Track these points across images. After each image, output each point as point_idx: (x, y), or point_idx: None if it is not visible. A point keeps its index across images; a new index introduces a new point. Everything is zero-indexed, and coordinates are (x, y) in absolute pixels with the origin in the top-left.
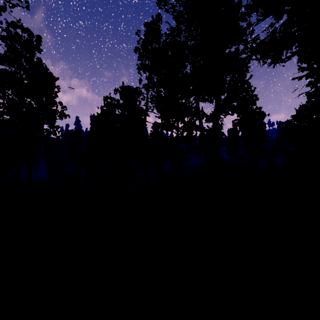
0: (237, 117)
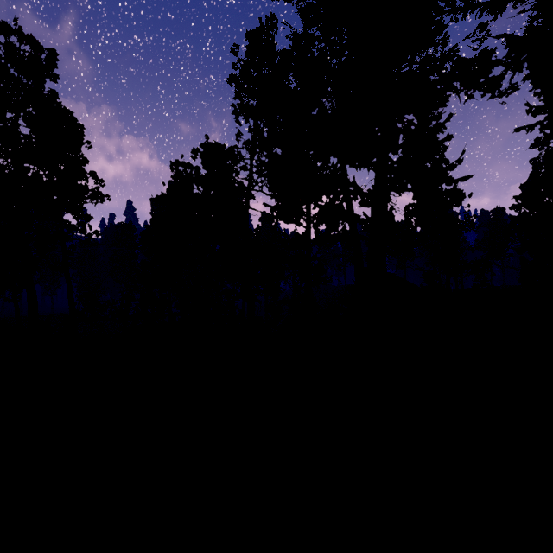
0: (414, 200)
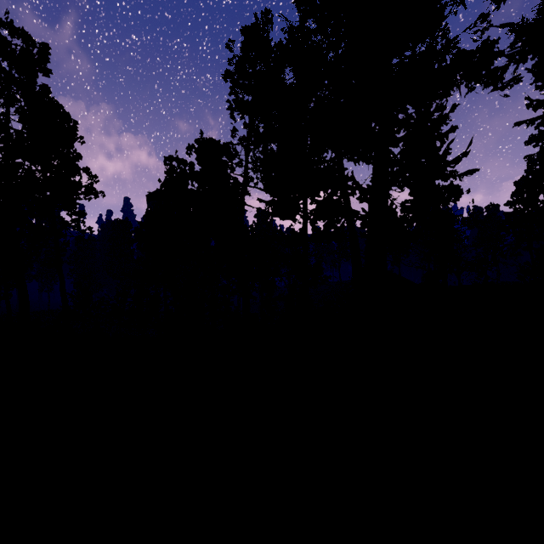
0: (410, 196)
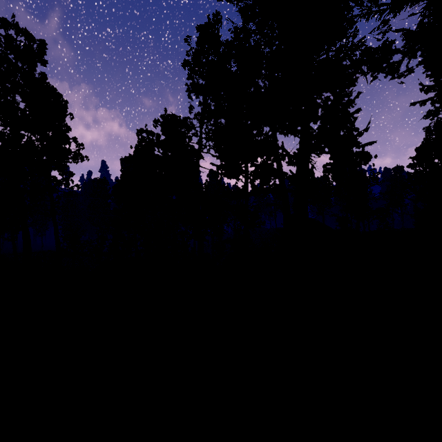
0: (330, 160)
